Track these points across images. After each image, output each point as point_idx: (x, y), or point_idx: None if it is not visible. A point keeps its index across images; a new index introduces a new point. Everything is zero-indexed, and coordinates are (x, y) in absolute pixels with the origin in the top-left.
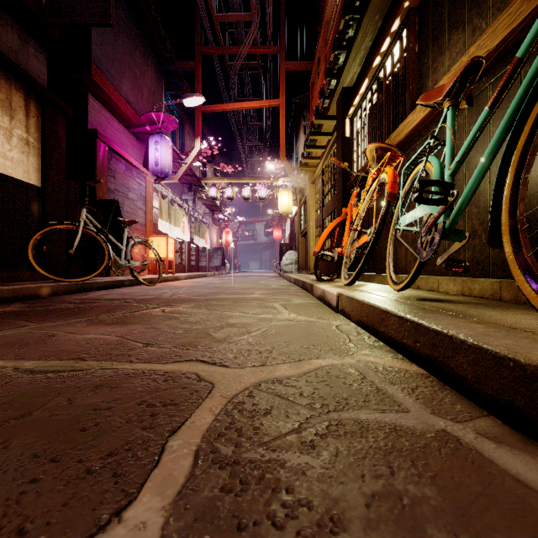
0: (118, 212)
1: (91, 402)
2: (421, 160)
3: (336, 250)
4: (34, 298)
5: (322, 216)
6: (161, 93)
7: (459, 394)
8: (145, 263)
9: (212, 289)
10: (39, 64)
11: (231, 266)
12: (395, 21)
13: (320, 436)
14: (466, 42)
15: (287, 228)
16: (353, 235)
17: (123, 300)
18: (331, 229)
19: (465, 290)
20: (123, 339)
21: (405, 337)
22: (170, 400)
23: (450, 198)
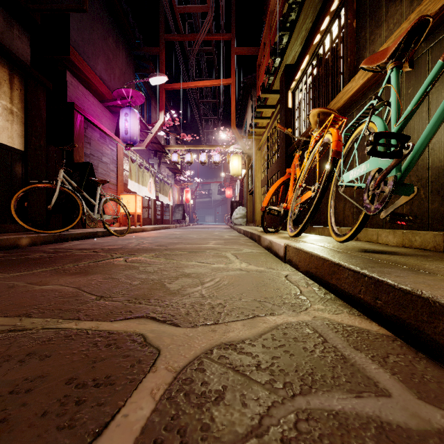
0: (92, 173)
1: (12, 379)
2: (362, 122)
3: (282, 205)
4: (14, 247)
5: (267, 177)
6: (131, 74)
7: (439, 366)
8: (116, 217)
9: (172, 239)
10: (23, 44)
11: (190, 219)
12: (334, 1)
13: (289, 443)
14: (403, 12)
15: (237, 187)
16: (297, 192)
17: (92, 250)
18: (277, 187)
19: (405, 242)
20: (79, 290)
21: (362, 292)
22: (106, 376)
23: (405, 151)
